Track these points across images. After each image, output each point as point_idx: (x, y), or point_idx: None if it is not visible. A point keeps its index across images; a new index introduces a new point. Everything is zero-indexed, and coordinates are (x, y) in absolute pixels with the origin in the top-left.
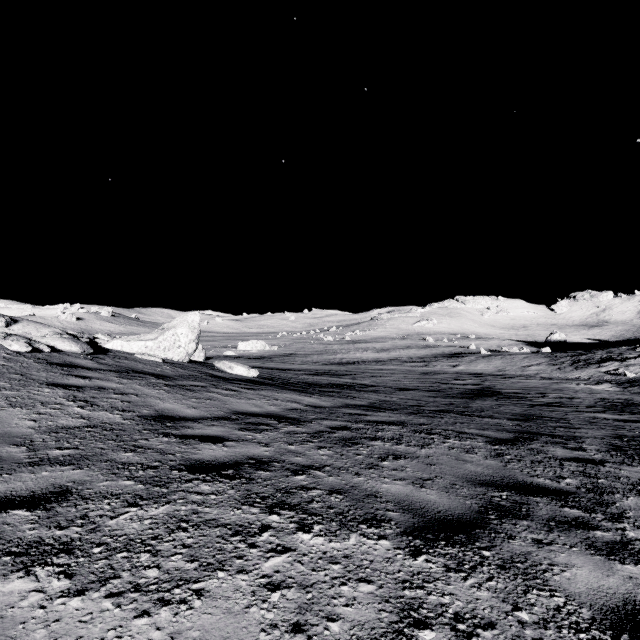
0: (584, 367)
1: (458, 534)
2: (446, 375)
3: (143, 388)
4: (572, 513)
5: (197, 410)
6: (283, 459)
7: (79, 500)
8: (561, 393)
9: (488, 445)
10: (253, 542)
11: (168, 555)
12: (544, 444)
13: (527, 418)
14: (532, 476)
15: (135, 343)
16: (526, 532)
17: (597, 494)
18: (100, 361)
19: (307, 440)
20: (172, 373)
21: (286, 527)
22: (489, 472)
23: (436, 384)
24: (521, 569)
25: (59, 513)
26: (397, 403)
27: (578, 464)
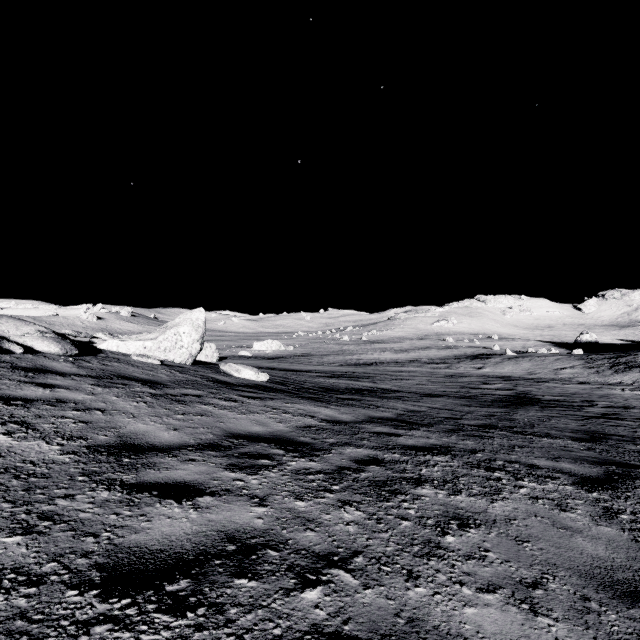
0: (626, 371)
1: None
2: (472, 378)
3: (118, 400)
4: None
5: (178, 433)
6: (284, 538)
7: None
8: (610, 401)
9: (581, 491)
10: None
11: None
12: None
13: (593, 437)
14: None
15: (132, 343)
16: None
17: None
18: (83, 364)
19: (324, 487)
20: (167, 378)
21: None
22: (621, 558)
23: (464, 389)
24: None
25: None
26: (428, 414)
27: None
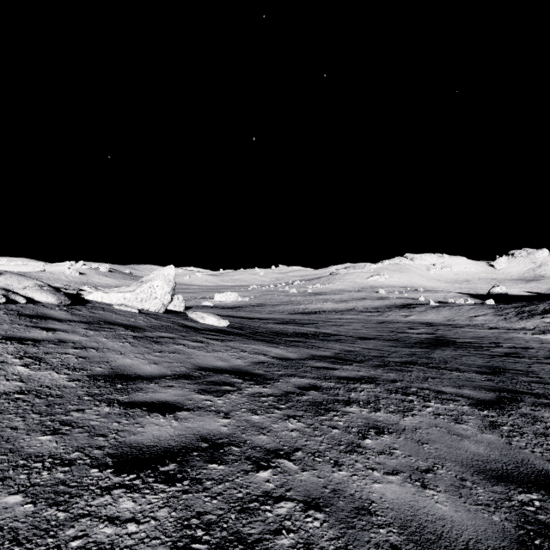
0: (529, 318)
1: None
2: (400, 324)
3: (107, 341)
4: None
5: (157, 366)
6: (244, 439)
7: None
8: (514, 343)
9: (475, 410)
10: None
11: None
12: (533, 407)
13: (494, 371)
14: (549, 460)
15: (114, 295)
16: None
17: None
18: (75, 312)
19: (273, 406)
20: (144, 324)
21: None
22: (496, 454)
23: (393, 333)
24: None
25: None
26: (361, 353)
27: None
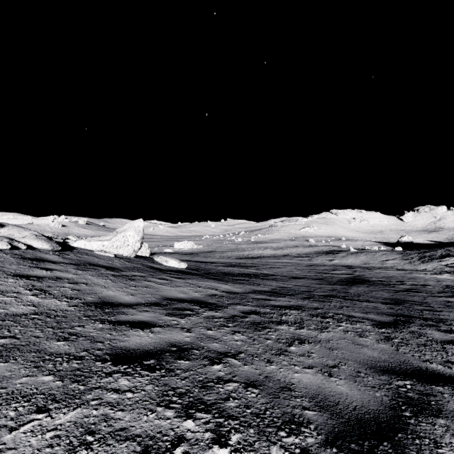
0: (429, 261)
1: (382, 442)
2: (326, 267)
3: (93, 278)
4: None
5: (134, 297)
6: (202, 345)
7: None
8: (415, 281)
9: (375, 328)
10: None
11: None
12: (420, 327)
13: (396, 302)
14: (424, 361)
15: (95, 243)
16: (448, 435)
17: None
18: (65, 256)
19: (223, 325)
20: (120, 265)
21: (201, 438)
22: (385, 357)
23: (319, 274)
24: None
25: None
26: (292, 289)
27: None
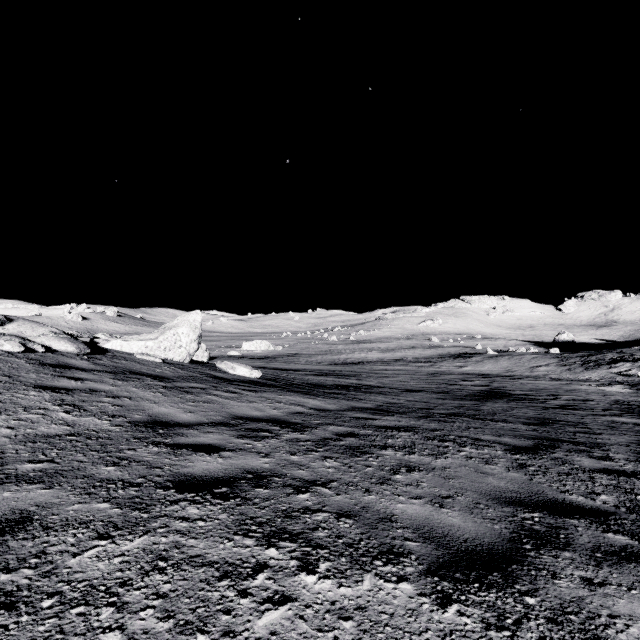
0: (595, 368)
1: (492, 572)
2: (453, 376)
3: (138, 390)
4: (618, 540)
5: (194, 415)
6: (284, 473)
7: (39, 530)
8: (573, 395)
9: (508, 454)
10: (245, 588)
11: (136, 610)
12: (568, 453)
13: (543, 422)
14: (563, 492)
15: (135, 343)
16: (571, 568)
17: (639, 515)
18: (96, 361)
19: (311, 449)
20: (171, 374)
21: (286, 565)
22: (514, 487)
23: (443, 385)
24: (577, 624)
25: (11, 549)
26: (405, 406)
27: (609, 477)
